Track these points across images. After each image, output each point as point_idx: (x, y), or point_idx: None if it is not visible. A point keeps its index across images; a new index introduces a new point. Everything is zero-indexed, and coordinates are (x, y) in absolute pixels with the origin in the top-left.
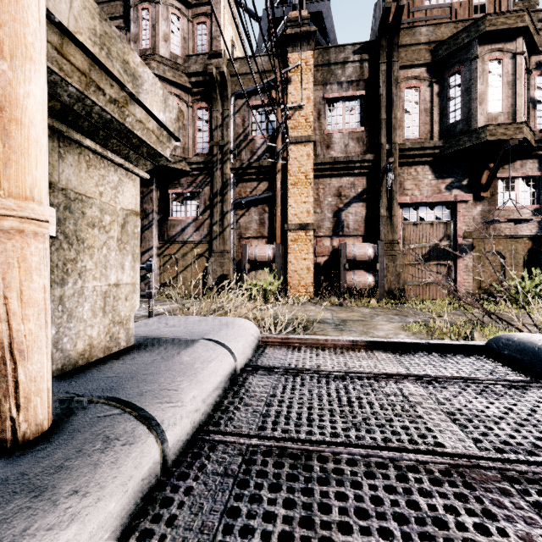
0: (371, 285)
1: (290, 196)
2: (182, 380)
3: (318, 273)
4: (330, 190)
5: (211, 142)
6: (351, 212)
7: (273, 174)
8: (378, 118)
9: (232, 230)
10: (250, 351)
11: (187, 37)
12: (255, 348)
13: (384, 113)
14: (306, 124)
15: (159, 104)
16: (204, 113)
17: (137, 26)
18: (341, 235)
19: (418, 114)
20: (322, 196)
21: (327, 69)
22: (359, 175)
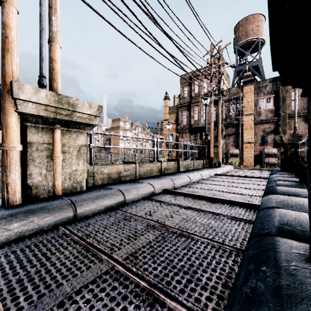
0: (274, 162)
1: (244, 133)
2: (226, 167)
3: (255, 158)
4: (260, 130)
5: (216, 118)
6: (269, 137)
7: (238, 126)
8: (279, 104)
9: (223, 144)
10: (232, 168)
11: (208, 85)
12: (233, 169)
13: (281, 103)
14: (250, 109)
15: (222, 142)
16: (214, 108)
17: (194, 87)
18: (265, 145)
19: (298, 100)
20: (257, 132)
21: (258, 89)
22: (272, 124)
